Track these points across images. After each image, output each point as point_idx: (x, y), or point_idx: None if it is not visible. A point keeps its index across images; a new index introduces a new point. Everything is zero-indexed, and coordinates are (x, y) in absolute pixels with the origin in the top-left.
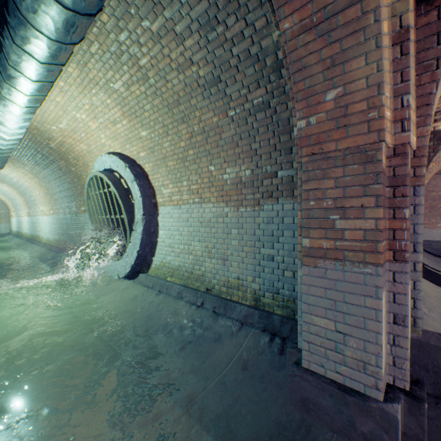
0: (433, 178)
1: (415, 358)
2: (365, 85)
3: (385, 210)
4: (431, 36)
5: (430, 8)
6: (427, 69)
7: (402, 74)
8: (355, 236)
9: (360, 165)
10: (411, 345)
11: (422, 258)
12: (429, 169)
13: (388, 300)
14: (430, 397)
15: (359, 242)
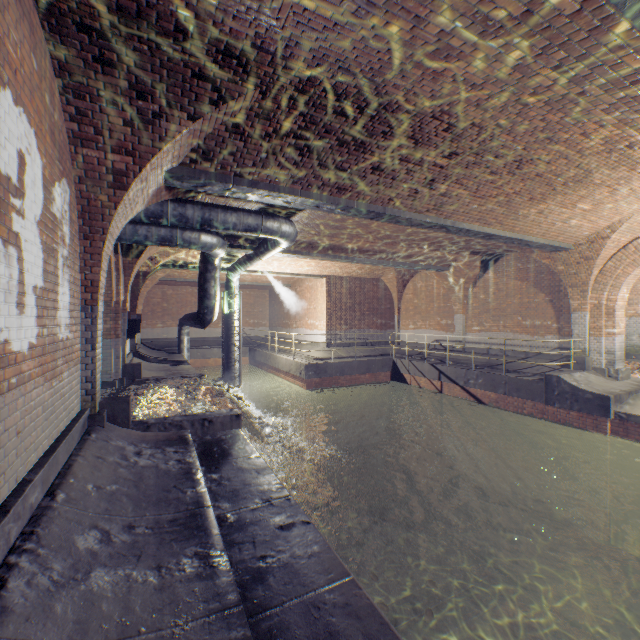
0: (155, 287)
1: (124, 371)
2: (108, 283)
3: (114, 321)
4: (128, 267)
5: (127, 260)
6: (127, 276)
7: (119, 280)
8: (105, 330)
9: (106, 307)
10: (123, 367)
11: (142, 350)
12: (148, 285)
13: (115, 351)
14: (128, 380)
15: (106, 332)
